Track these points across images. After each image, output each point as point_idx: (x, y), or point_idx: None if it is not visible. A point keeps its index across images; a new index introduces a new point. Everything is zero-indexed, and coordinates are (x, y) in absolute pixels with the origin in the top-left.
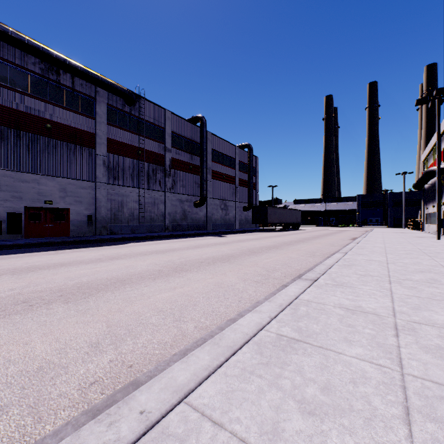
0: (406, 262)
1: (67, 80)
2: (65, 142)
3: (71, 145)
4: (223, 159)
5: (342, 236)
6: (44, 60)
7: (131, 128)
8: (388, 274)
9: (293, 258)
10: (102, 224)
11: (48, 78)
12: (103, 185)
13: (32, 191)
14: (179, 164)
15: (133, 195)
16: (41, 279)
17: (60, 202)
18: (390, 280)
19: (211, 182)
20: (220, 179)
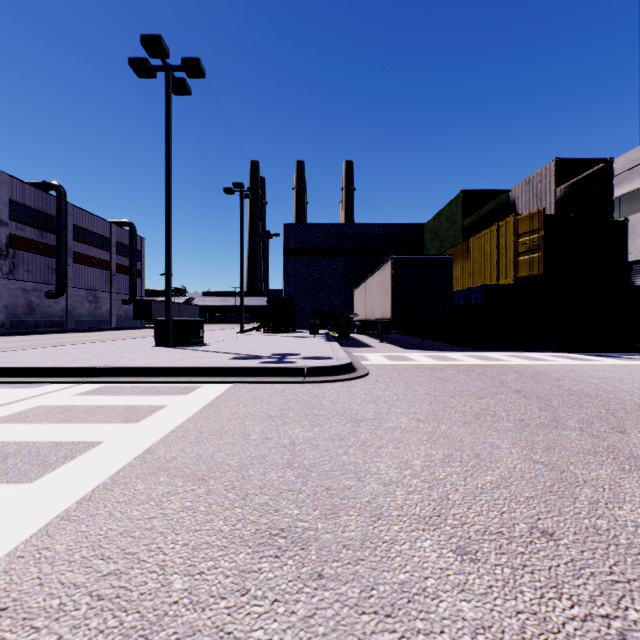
0: None
1: None
2: None
3: None
4: (93, 239)
5: None
6: None
7: None
8: None
9: None
10: None
11: None
12: None
13: None
14: (22, 242)
15: None
16: None
17: None
18: None
19: (73, 267)
20: (88, 263)
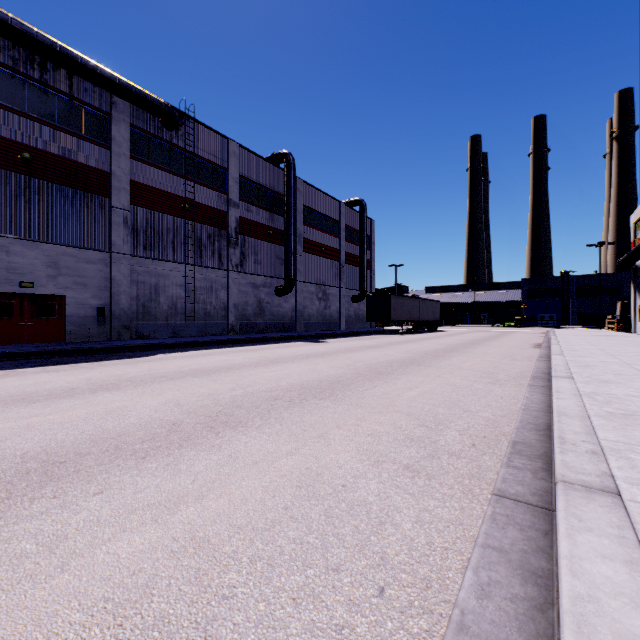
0: None
1: (61, 80)
2: (57, 184)
3: (67, 189)
4: (322, 222)
5: (513, 341)
6: (15, 42)
7: (172, 167)
8: None
9: (462, 387)
10: (122, 322)
11: (26, 74)
12: (124, 258)
13: None
14: (251, 227)
15: (176, 276)
16: None
17: (47, 284)
18: None
19: (302, 256)
20: (317, 252)
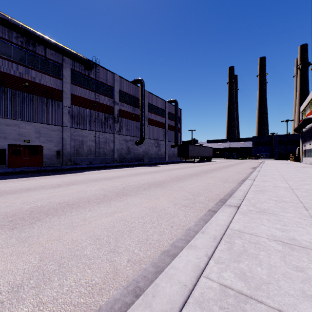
0: (306, 188)
1: (41, 50)
2: (39, 96)
3: (44, 98)
4: (157, 111)
5: (244, 166)
6: (22, 35)
7: (89, 87)
8: (299, 200)
9: (212, 184)
10: (67, 157)
11: (27, 48)
12: (68, 128)
13: (14, 132)
14: (124, 113)
15: (91, 136)
16: (3, 203)
17: (35, 141)
18: (305, 206)
19: (148, 127)
20: (155, 125)
